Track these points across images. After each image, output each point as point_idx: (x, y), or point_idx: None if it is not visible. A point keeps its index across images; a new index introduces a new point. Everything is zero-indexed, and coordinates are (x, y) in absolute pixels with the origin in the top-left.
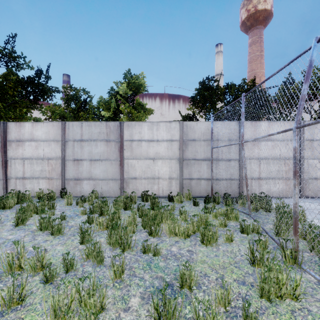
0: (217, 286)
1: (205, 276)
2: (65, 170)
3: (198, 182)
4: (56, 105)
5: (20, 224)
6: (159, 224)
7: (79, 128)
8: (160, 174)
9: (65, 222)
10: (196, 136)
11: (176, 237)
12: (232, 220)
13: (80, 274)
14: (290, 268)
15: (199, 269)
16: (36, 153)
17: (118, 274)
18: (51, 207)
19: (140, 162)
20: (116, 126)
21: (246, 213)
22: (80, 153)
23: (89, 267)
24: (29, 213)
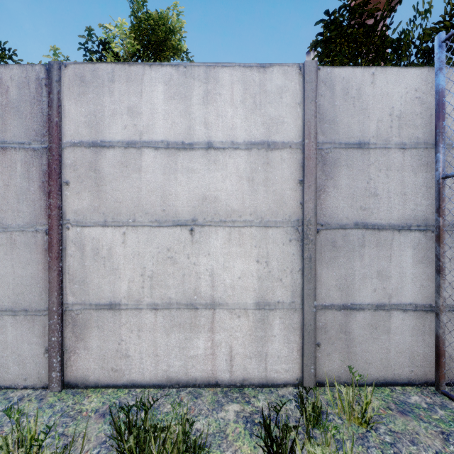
0: None
1: None
2: None
3: (378, 320)
4: None
5: None
6: None
7: None
8: (221, 287)
9: None
10: (369, 130)
11: None
12: None
13: None
14: None
15: None
16: None
17: None
18: None
19: (133, 237)
20: (33, 83)
21: None
22: None
23: None
24: None
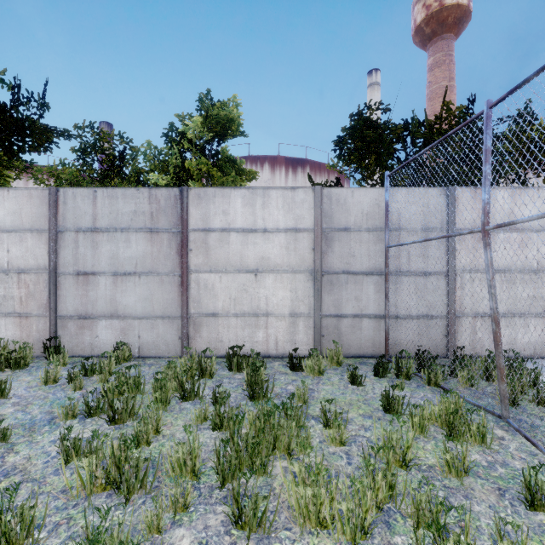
0: None
1: None
2: (57, 296)
3: (355, 323)
4: (65, 164)
5: None
6: (266, 468)
7: (89, 203)
8: (271, 305)
9: None
10: (350, 221)
11: (323, 536)
12: (470, 443)
13: None
14: None
15: None
16: None
17: None
18: None
19: (225, 278)
20: (173, 197)
21: (493, 413)
22: (92, 258)
23: None
24: None
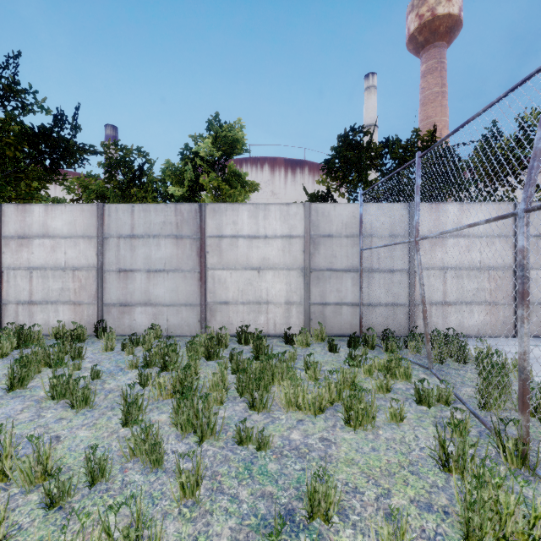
0: (381, 518)
1: (355, 493)
2: (103, 288)
3: (336, 309)
4: (91, 176)
5: (16, 386)
6: (268, 387)
7: (128, 215)
8: (271, 295)
9: (96, 385)
10: (333, 229)
11: (299, 412)
12: (399, 379)
13: (118, 489)
14: (523, 483)
15: (343, 478)
16: (52, 258)
17: (189, 490)
18: (77, 354)
19: (235, 274)
20: (193, 211)
21: (424, 366)
22: (130, 258)
23: (136, 473)
24: (36, 367)
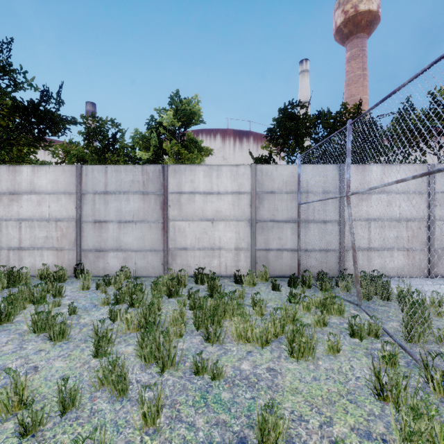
0: None
1: (301, 421)
2: (81, 236)
3: (278, 254)
4: (72, 142)
5: (4, 321)
6: (220, 322)
7: (103, 175)
8: (222, 242)
9: (71, 320)
10: (275, 187)
11: (248, 344)
12: (333, 315)
13: (86, 417)
14: None
15: (289, 406)
16: (38, 211)
17: (151, 419)
18: (57, 293)
19: (192, 224)
20: (157, 171)
21: (354, 303)
22: (104, 211)
23: (103, 401)
24: (21, 304)
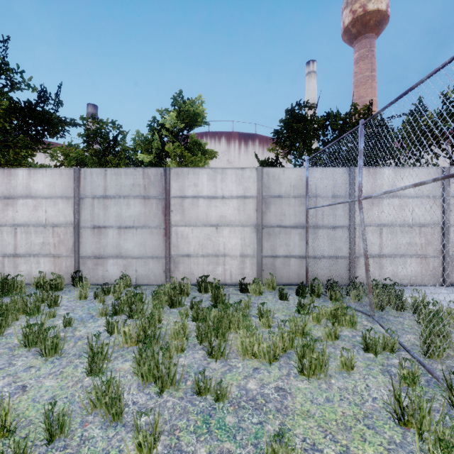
0: None
1: (314, 450)
2: (79, 243)
3: (285, 261)
4: (72, 145)
5: None
6: (225, 335)
7: (102, 178)
8: (227, 249)
9: (65, 334)
10: (282, 191)
11: (254, 360)
12: (345, 327)
13: (75, 446)
14: None
15: (300, 433)
16: (34, 216)
17: (147, 449)
18: (53, 302)
19: (195, 230)
20: (159, 174)
21: (366, 313)
22: (103, 216)
23: (96, 427)
24: (14, 314)
